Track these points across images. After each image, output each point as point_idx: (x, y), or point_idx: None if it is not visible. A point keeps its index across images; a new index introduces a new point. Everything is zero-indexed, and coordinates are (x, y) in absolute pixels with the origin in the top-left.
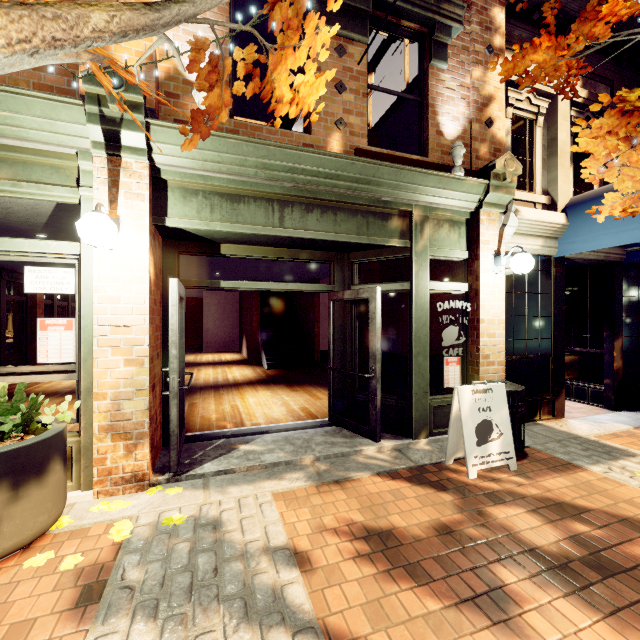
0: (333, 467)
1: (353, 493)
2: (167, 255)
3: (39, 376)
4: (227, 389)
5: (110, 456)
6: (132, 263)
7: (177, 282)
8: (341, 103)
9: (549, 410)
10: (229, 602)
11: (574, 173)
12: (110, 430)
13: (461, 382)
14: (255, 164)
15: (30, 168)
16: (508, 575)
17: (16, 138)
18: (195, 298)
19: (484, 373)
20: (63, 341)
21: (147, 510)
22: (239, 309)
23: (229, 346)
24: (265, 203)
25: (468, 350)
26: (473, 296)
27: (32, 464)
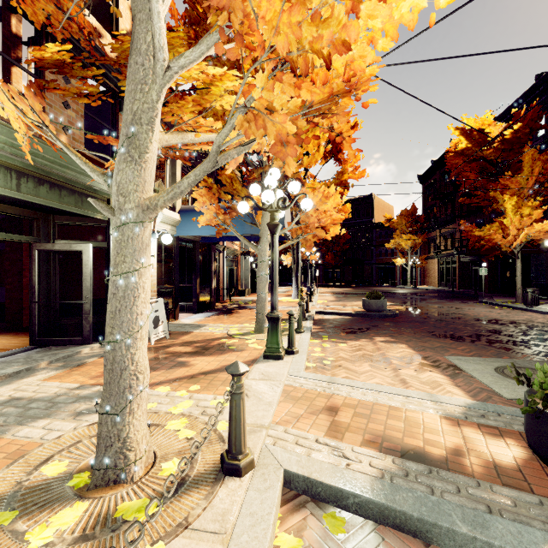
0: (68, 362)
1: (96, 365)
2: None
3: None
4: None
5: None
6: None
7: None
8: (67, 116)
9: (173, 316)
10: (77, 402)
11: None
12: None
13: None
14: (5, 141)
15: None
16: (182, 359)
17: None
18: None
19: None
20: None
21: None
22: None
23: None
24: (4, 170)
25: None
26: None
27: None
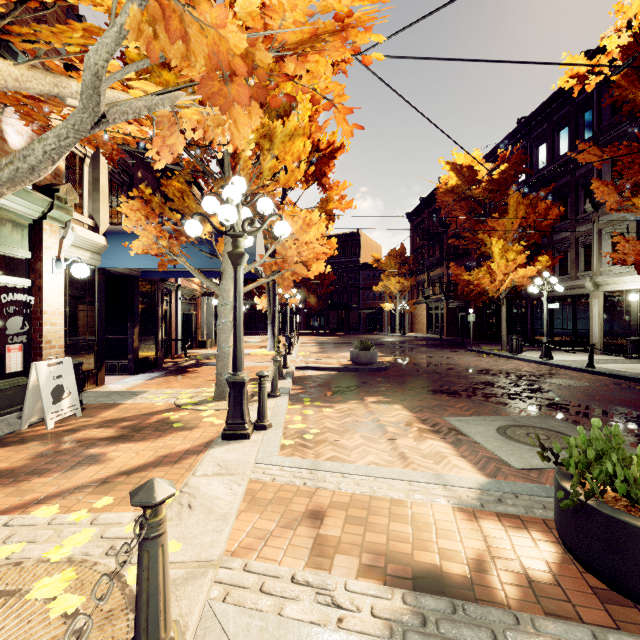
0: None
1: None
2: None
3: None
4: None
5: None
6: None
7: None
8: None
9: (95, 381)
10: None
11: (111, 208)
12: None
13: (22, 367)
14: None
15: None
16: (94, 451)
17: None
18: None
19: (48, 355)
20: None
21: None
22: None
23: None
24: None
25: (31, 337)
26: (37, 291)
27: None
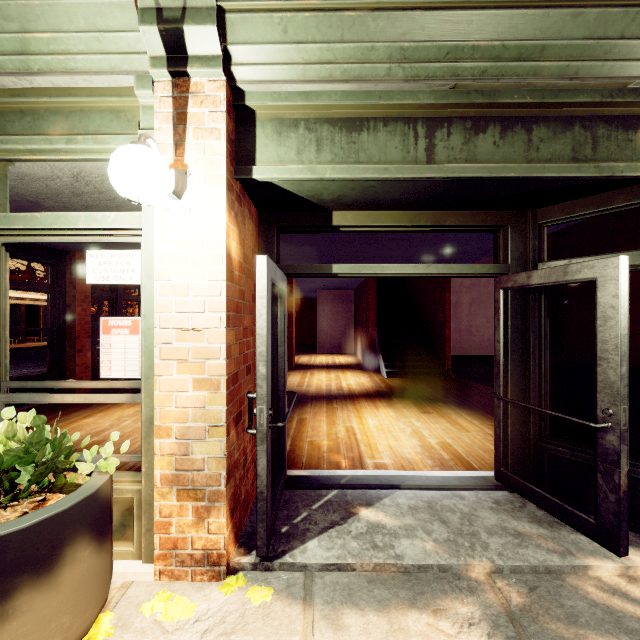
0: (537, 602)
1: None
2: (263, 232)
3: (99, 395)
4: (341, 402)
5: (175, 521)
6: (204, 234)
7: (266, 261)
8: None
9: None
10: None
11: None
12: (175, 483)
13: None
14: (387, 54)
15: (87, 117)
16: None
17: (65, 72)
18: (310, 298)
19: None
20: (128, 349)
21: (213, 637)
22: (353, 308)
23: (343, 347)
24: (402, 126)
25: None
26: None
27: (31, 559)
